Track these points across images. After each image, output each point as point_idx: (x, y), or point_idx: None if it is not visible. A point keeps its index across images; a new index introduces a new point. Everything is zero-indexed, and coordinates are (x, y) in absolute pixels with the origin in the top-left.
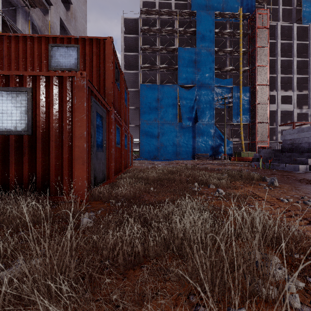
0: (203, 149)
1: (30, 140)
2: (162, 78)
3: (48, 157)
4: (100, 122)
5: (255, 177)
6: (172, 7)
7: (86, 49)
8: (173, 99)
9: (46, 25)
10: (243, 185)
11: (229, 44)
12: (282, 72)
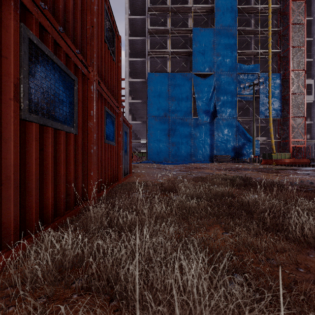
0: (223, 150)
1: None
2: (173, 67)
3: None
4: None
5: None
6: None
7: None
8: (186, 90)
9: None
10: None
11: (254, 24)
12: None
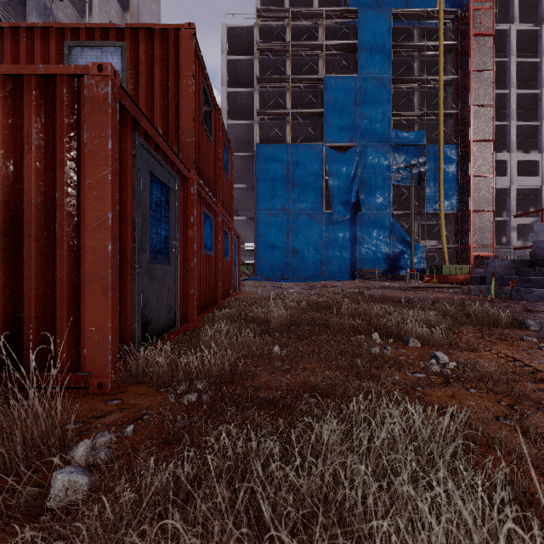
0: (370, 261)
1: None
2: (295, 133)
3: (21, 276)
4: (163, 199)
5: (502, 320)
6: (313, 4)
7: (139, 51)
8: (315, 171)
9: None
10: (483, 340)
11: (419, 68)
12: (519, 117)
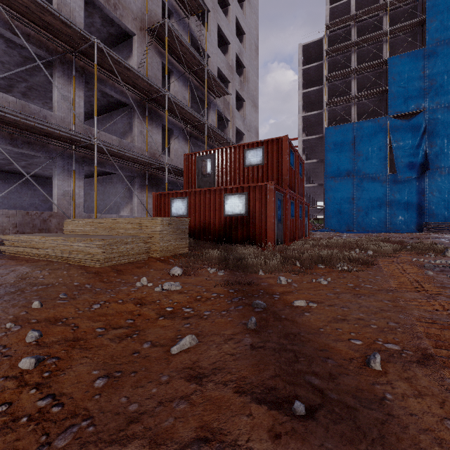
0: (441, 215)
1: (246, 218)
2: (361, 110)
3: (255, 227)
4: (280, 204)
5: (438, 249)
6: None
7: (268, 148)
8: (379, 140)
9: (226, 105)
10: (408, 254)
11: None
12: None
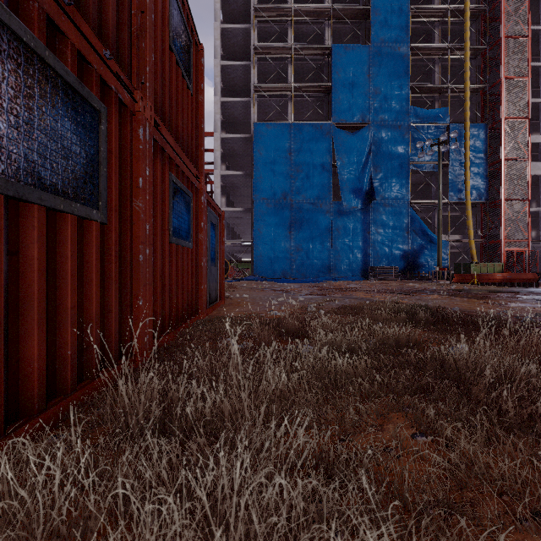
0: (385, 258)
1: None
2: (298, 113)
3: None
4: None
5: None
6: None
7: None
8: (321, 154)
9: None
10: None
11: (440, 38)
12: None
